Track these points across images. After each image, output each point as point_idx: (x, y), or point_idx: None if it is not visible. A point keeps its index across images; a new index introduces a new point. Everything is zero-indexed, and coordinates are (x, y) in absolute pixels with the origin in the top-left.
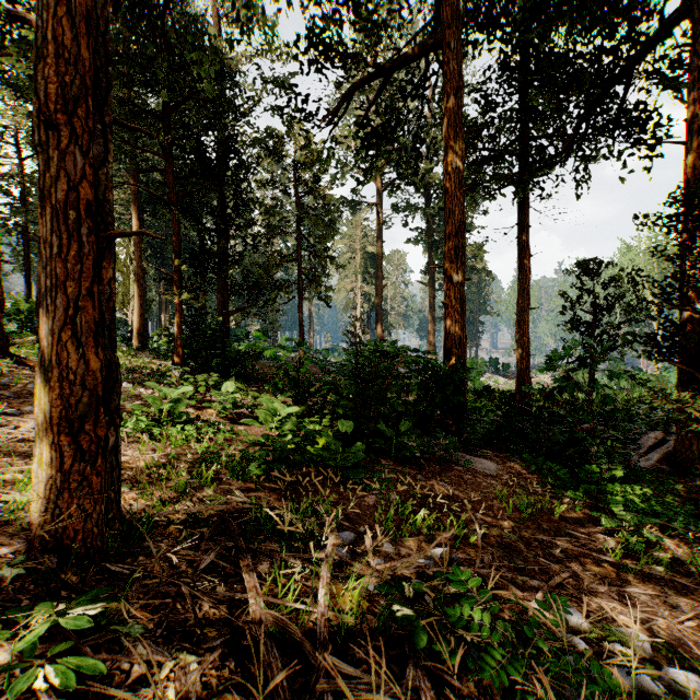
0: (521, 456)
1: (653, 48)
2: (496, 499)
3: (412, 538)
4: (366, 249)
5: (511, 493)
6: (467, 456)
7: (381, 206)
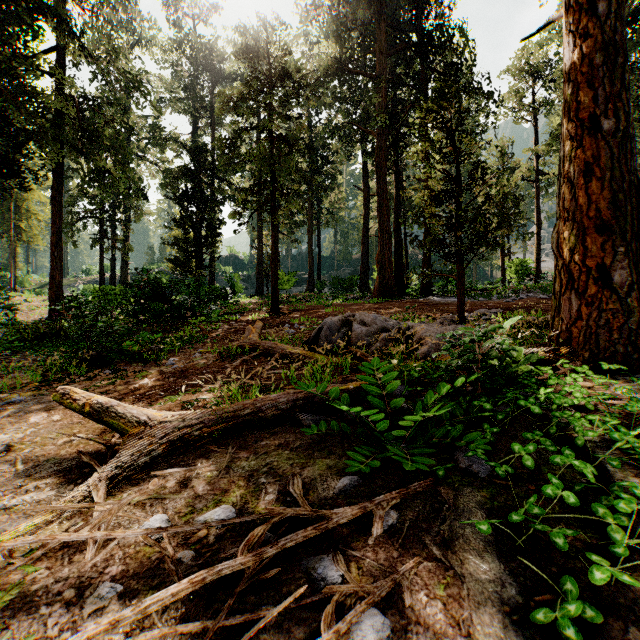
0: None
1: None
2: None
3: None
4: None
5: None
6: None
7: None
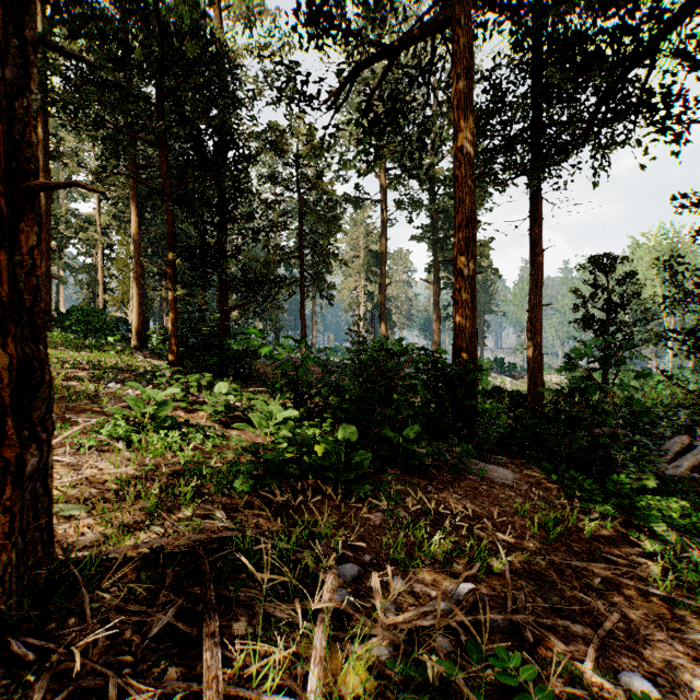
0: (538, 463)
1: (681, 21)
2: (516, 514)
3: (427, 569)
4: (370, 248)
5: (532, 507)
6: (481, 463)
7: (385, 202)
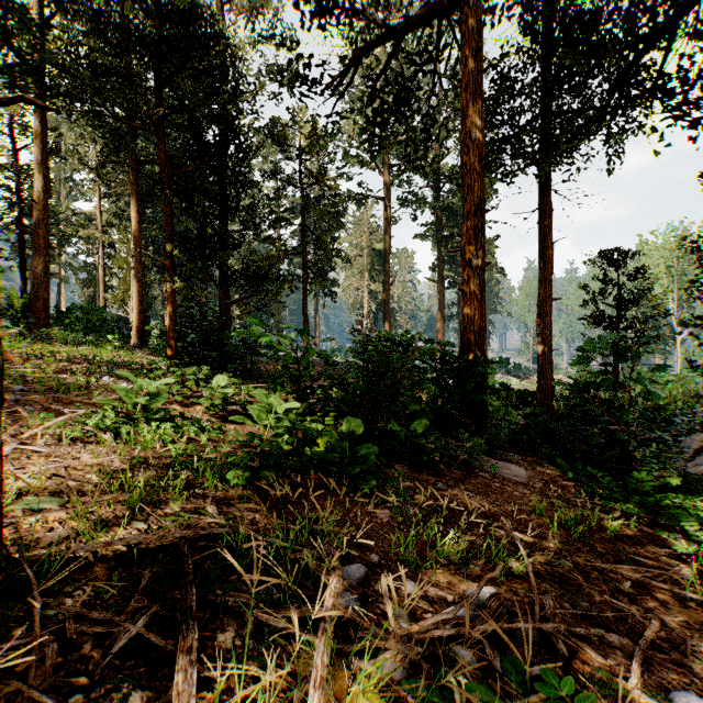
0: (552, 461)
1: None
2: (533, 513)
3: (441, 570)
4: (373, 247)
5: (549, 505)
6: (492, 460)
7: (388, 200)
